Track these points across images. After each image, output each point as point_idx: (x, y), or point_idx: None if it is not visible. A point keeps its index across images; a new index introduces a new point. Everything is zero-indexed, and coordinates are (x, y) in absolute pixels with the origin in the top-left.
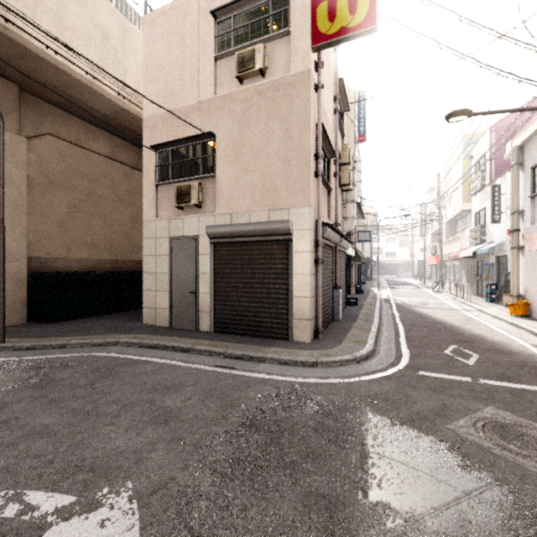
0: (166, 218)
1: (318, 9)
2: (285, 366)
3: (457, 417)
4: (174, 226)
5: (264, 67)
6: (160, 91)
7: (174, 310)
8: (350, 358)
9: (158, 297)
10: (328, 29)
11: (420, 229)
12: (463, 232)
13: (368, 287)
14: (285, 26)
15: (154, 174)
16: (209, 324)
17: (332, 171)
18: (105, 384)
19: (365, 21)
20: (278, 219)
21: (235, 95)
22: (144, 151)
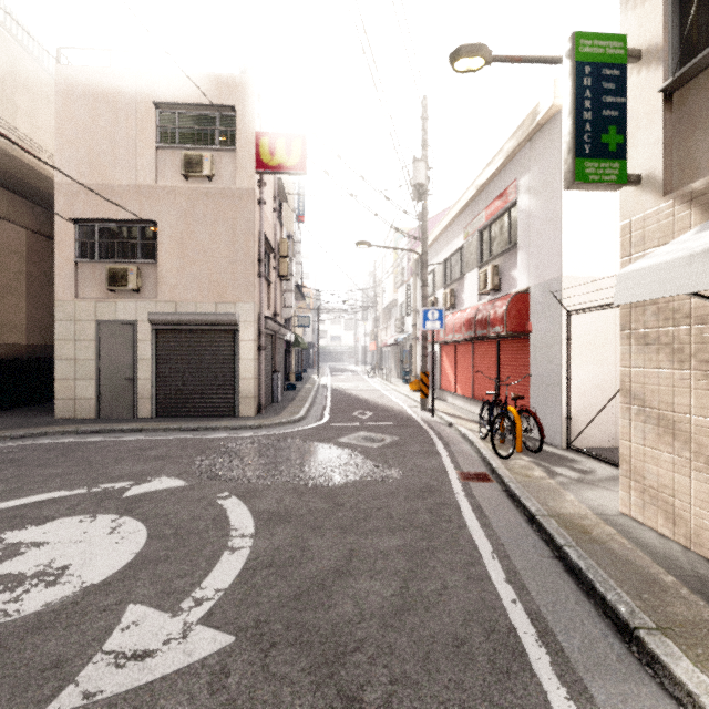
0: (92, 300)
1: (261, 142)
2: (237, 430)
3: (343, 437)
4: (104, 310)
5: (212, 174)
6: (83, 158)
7: (104, 399)
8: (286, 421)
9: (79, 386)
10: (269, 161)
11: (363, 313)
12: (392, 321)
13: (309, 375)
14: (232, 142)
15: (74, 249)
16: (150, 410)
17: (272, 265)
18: (79, 454)
19: (298, 166)
20: (226, 311)
21: (180, 190)
22: (58, 220)
